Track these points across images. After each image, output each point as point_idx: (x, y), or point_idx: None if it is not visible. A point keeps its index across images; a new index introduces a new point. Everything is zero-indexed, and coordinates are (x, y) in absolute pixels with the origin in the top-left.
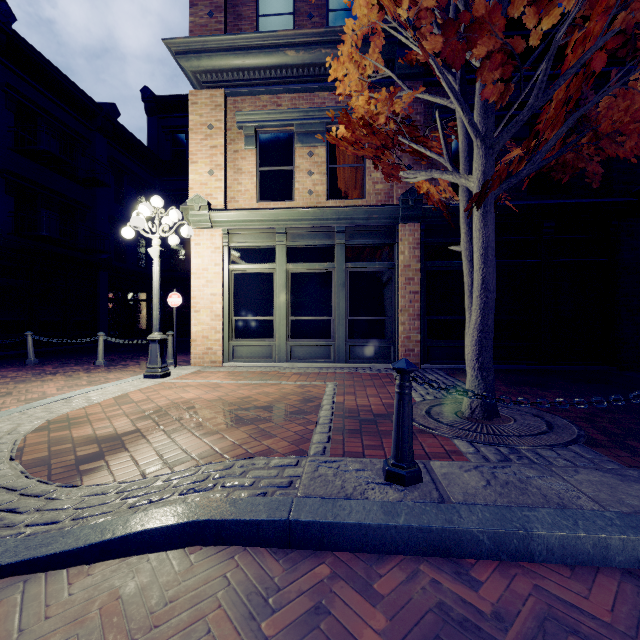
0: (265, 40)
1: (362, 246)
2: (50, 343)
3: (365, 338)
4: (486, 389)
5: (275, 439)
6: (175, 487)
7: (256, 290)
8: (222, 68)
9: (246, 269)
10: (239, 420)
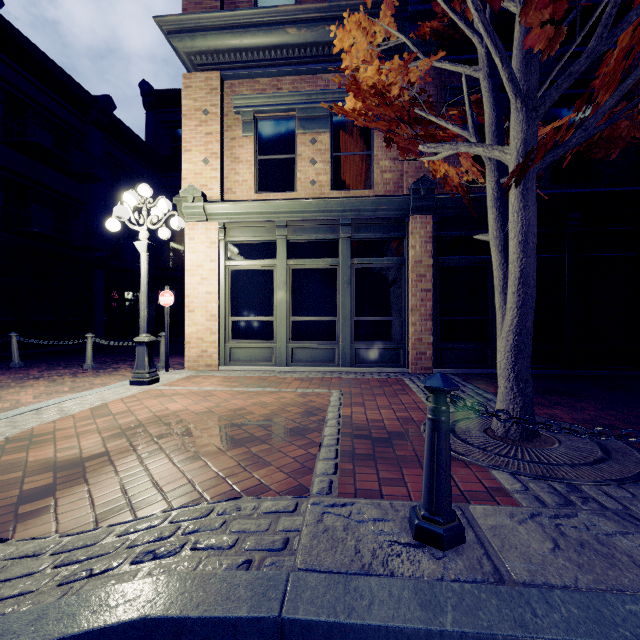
0: (264, 17)
1: (369, 240)
2: (42, 344)
3: (372, 340)
4: (524, 404)
5: (269, 468)
6: (130, 548)
7: (255, 288)
8: (218, 49)
9: (244, 265)
10: (228, 440)
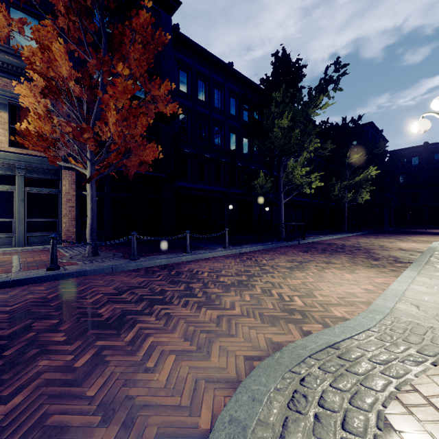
0: None
1: (37, 178)
2: None
3: (39, 231)
4: (94, 246)
5: None
6: None
7: None
8: None
9: None
10: None
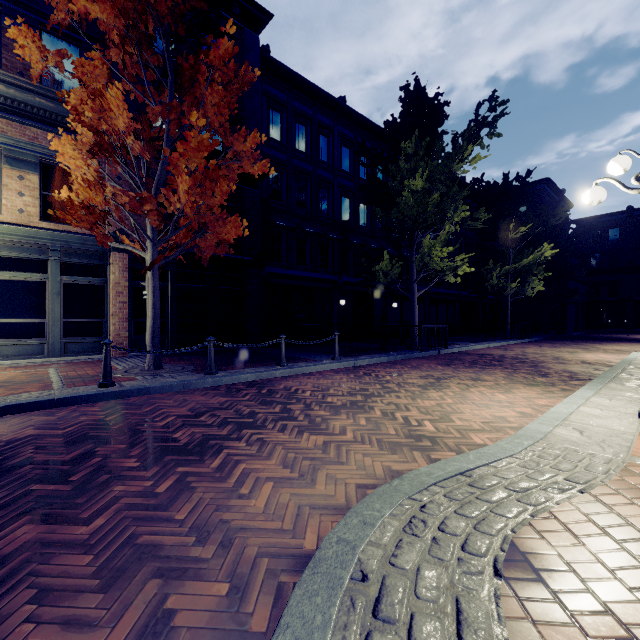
0: None
1: (77, 264)
2: None
3: (80, 336)
4: (156, 356)
5: (26, 389)
6: None
7: None
8: None
9: None
10: None
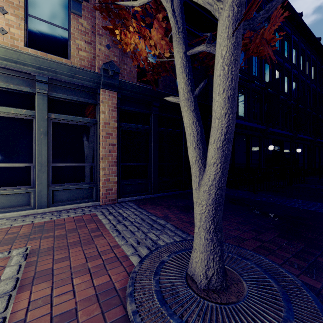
0: None
1: (66, 101)
2: None
3: (69, 182)
4: (221, 252)
5: None
6: None
7: None
8: None
9: None
10: None
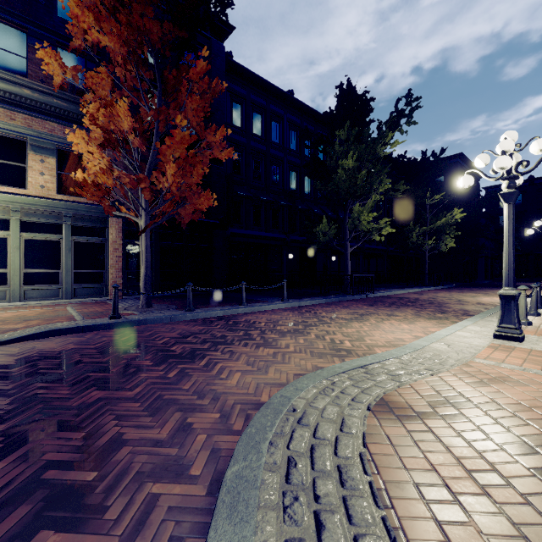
0: (3, 74)
1: (84, 227)
2: None
3: (86, 283)
4: (148, 297)
5: (57, 321)
6: (28, 330)
7: None
8: None
9: None
10: (28, 320)
